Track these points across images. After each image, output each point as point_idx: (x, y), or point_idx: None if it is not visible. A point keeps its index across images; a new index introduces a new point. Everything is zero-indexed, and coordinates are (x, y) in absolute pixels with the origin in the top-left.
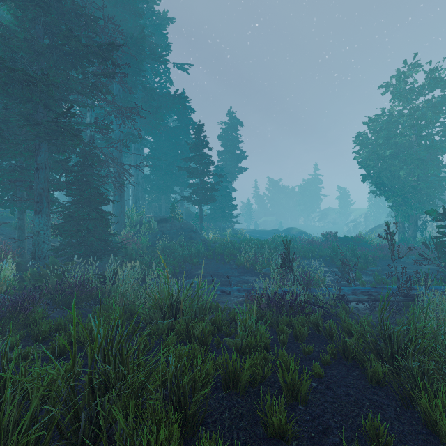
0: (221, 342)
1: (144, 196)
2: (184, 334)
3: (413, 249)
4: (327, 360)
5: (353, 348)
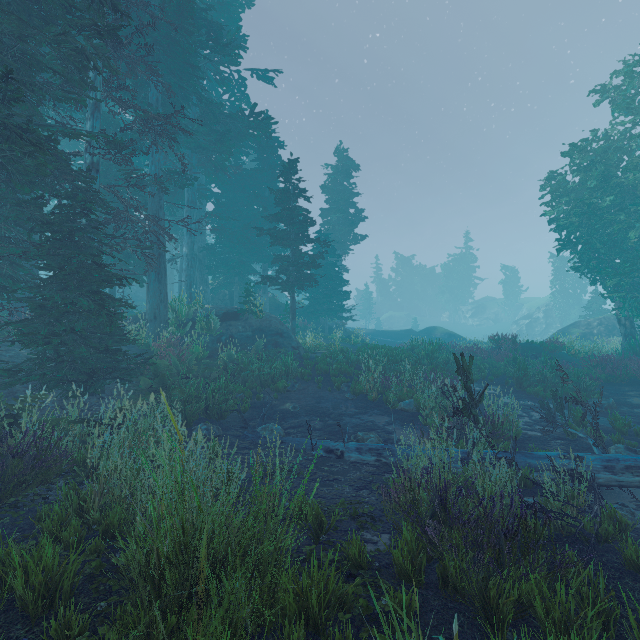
0: None
1: (206, 277)
2: None
3: None
4: None
5: None
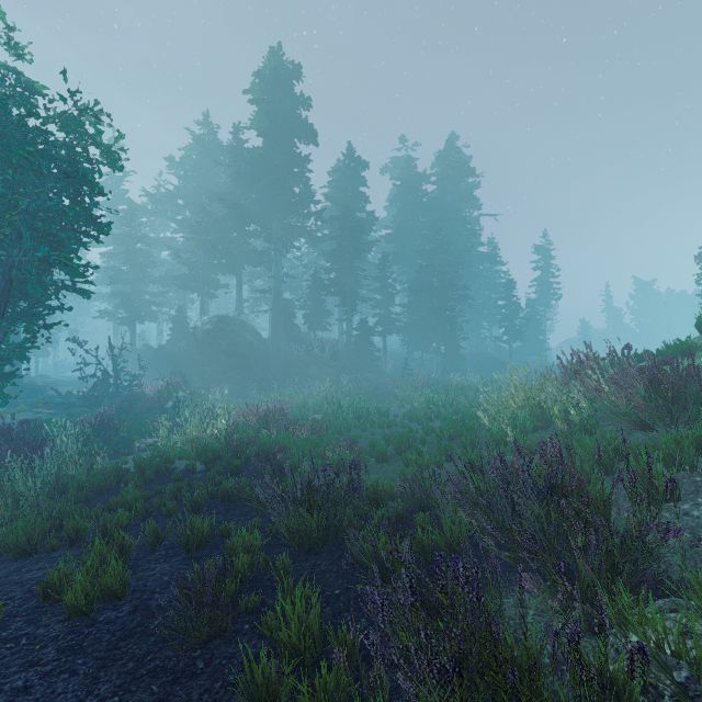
0: None
1: None
2: None
3: None
4: None
5: None
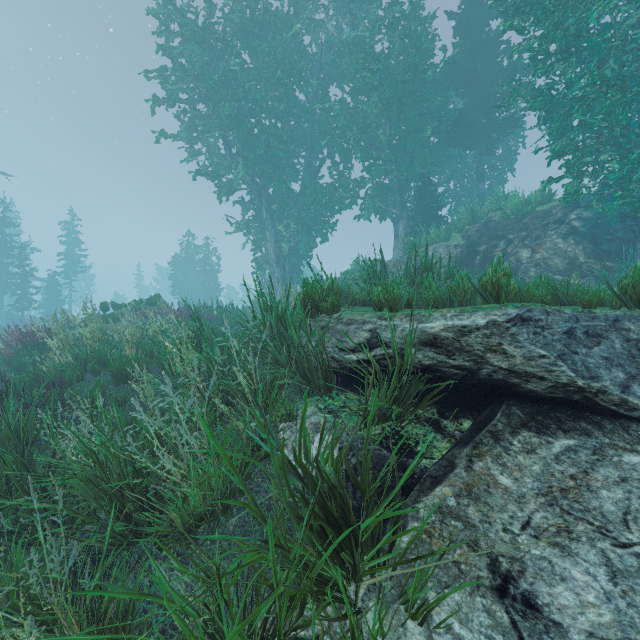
0: None
1: None
2: None
3: None
4: None
5: None
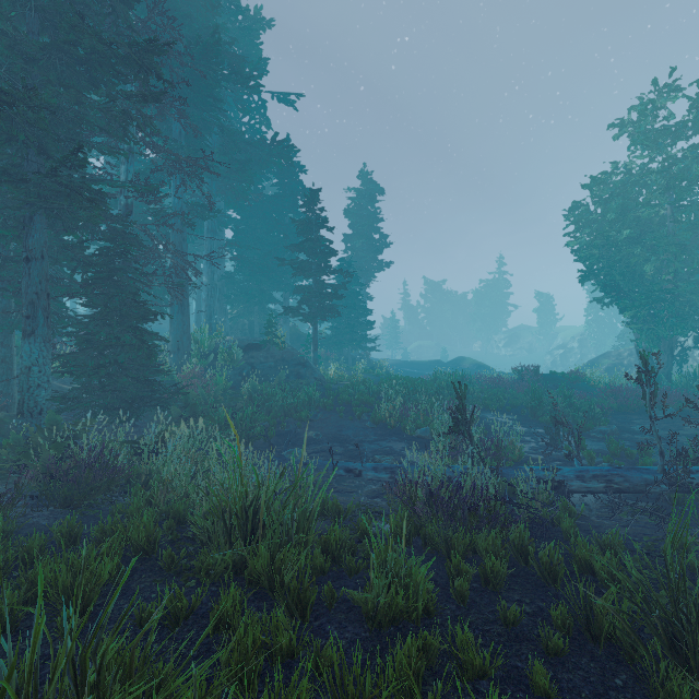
0: (336, 595)
1: (225, 307)
2: (264, 576)
3: (669, 394)
4: (556, 647)
5: (612, 623)
